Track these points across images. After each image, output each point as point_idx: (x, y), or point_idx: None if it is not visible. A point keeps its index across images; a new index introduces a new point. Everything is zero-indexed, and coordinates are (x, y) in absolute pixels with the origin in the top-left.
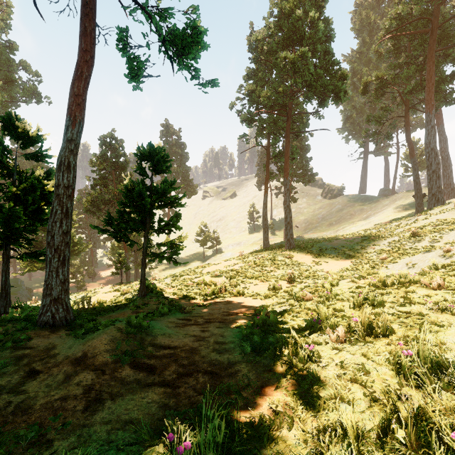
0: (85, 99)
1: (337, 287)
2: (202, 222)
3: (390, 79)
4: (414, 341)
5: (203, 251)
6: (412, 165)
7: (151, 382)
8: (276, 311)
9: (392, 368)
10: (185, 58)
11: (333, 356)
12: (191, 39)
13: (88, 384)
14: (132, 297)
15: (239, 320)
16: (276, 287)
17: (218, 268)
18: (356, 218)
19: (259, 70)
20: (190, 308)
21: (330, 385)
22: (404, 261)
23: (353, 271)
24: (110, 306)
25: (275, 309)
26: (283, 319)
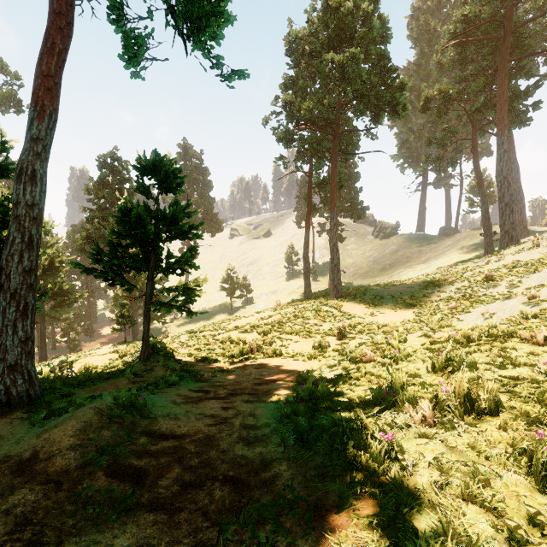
0: (59, 82)
1: (405, 344)
2: (230, 265)
3: (455, 93)
4: (540, 424)
5: (230, 301)
6: (481, 197)
7: (135, 503)
8: (325, 377)
9: (525, 474)
10: (202, 34)
11: (422, 449)
12: (210, 6)
13: (25, 513)
14: (132, 360)
15: (277, 391)
16: (323, 345)
17: (249, 321)
18: (414, 261)
19: (300, 77)
20: (210, 374)
21: (428, 505)
22: (478, 311)
23: (417, 324)
24: (101, 374)
25: (324, 374)
26: (336, 389)
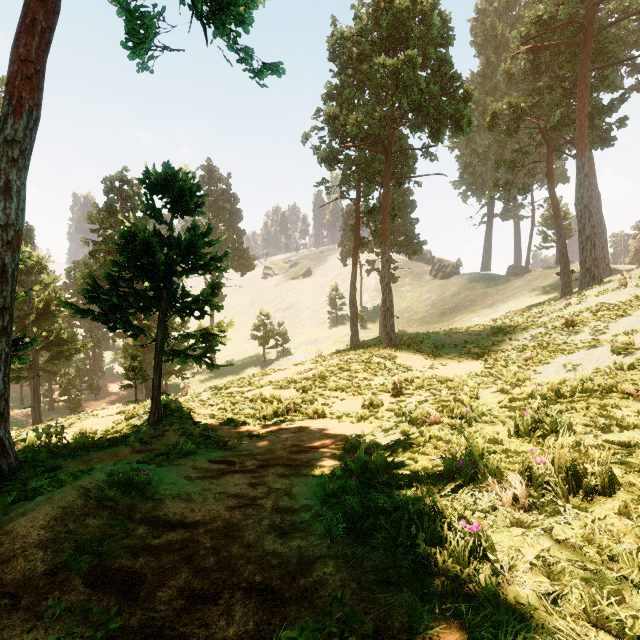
0: (42, 71)
1: (477, 401)
2: (262, 310)
3: (528, 108)
4: None
5: (264, 352)
6: (557, 229)
7: (121, 628)
8: (380, 444)
9: None
10: (225, 14)
11: (517, 544)
12: None
13: None
14: (140, 424)
15: (319, 462)
16: (375, 403)
17: (285, 376)
18: (478, 305)
19: (345, 86)
20: (236, 440)
21: (538, 631)
22: (559, 362)
23: (486, 378)
24: (100, 440)
25: (378, 440)
26: (395, 458)
